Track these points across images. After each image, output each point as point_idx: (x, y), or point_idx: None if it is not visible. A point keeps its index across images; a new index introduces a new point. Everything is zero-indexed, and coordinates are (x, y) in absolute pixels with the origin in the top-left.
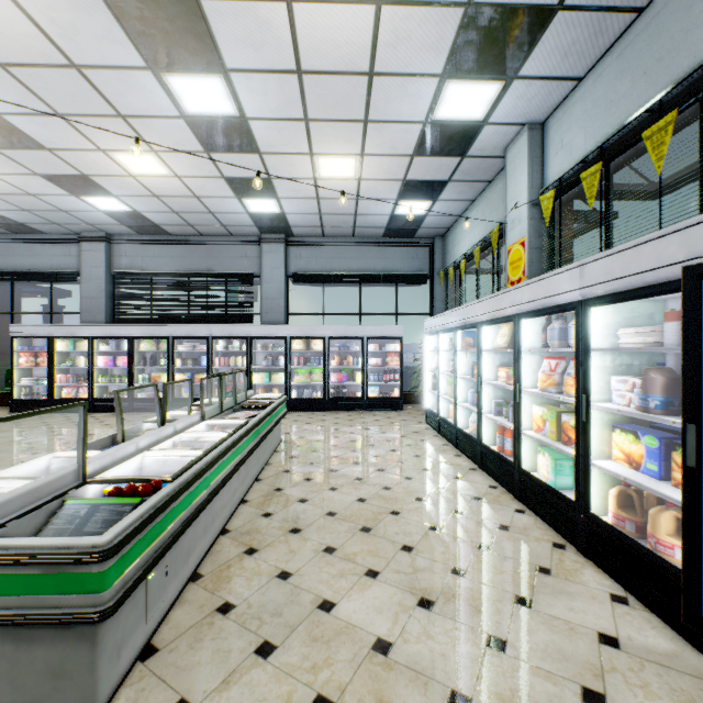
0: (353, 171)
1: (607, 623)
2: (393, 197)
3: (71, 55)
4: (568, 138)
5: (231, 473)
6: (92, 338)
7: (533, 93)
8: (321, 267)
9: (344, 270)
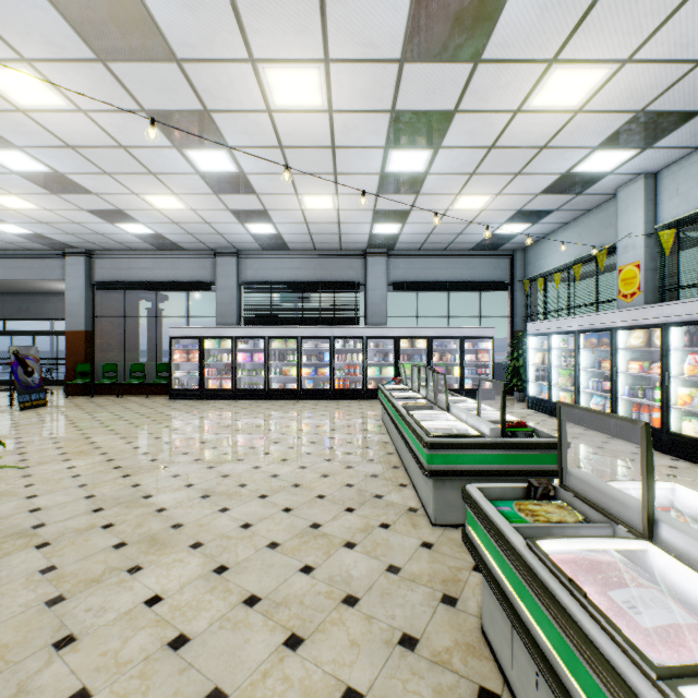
0: (481, 205)
1: None
2: (501, 221)
3: (337, 141)
4: (684, 189)
5: None
6: (235, 338)
7: (657, 156)
8: (416, 276)
9: (435, 279)
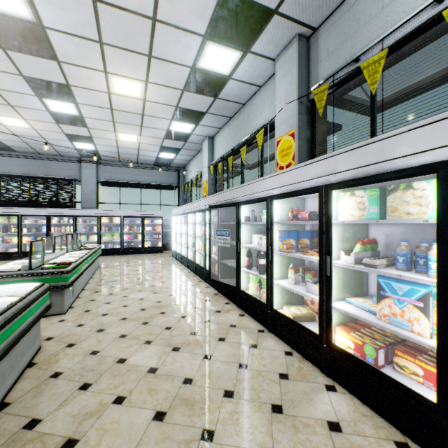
0: (136, 140)
1: (201, 290)
2: (157, 151)
3: None
4: (219, 147)
5: (87, 268)
6: None
7: (206, 129)
8: (118, 178)
9: (132, 181)
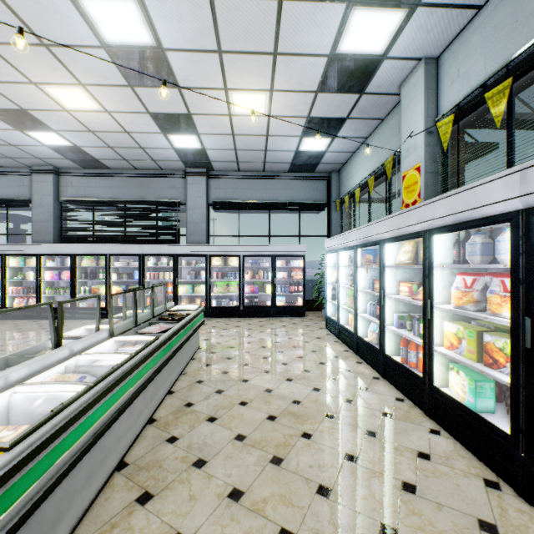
0: (263, 108)
1: None
2: (298, 133)
3: None
4: (465, 67)
5: (127, 402)
6: (40, 256)
7: (433, 24)
8: (237, 196)
9: (256, 199)
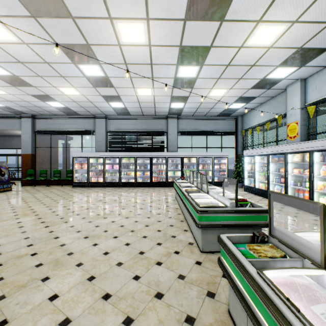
0: (222, 94)
1: None
2: (232, 102)
3: (153, 61)
4: (319, 86)
5: None
6: (104, 158)
7: (307, 70)
8: (191, 128)
9: (200, 130)
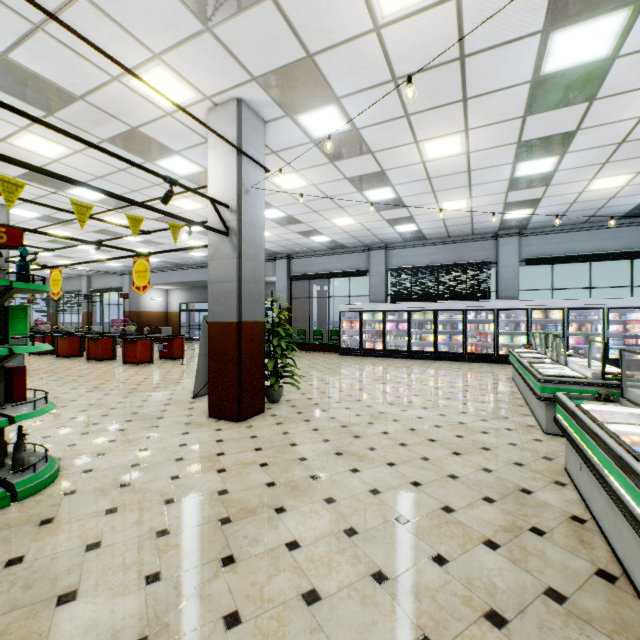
0: (621, 182)
1: None
2: None
3: (472, 167)
4: None
5: None
6: (385, 312)
7: None
8: (550, 251)
9: (574, 252)
